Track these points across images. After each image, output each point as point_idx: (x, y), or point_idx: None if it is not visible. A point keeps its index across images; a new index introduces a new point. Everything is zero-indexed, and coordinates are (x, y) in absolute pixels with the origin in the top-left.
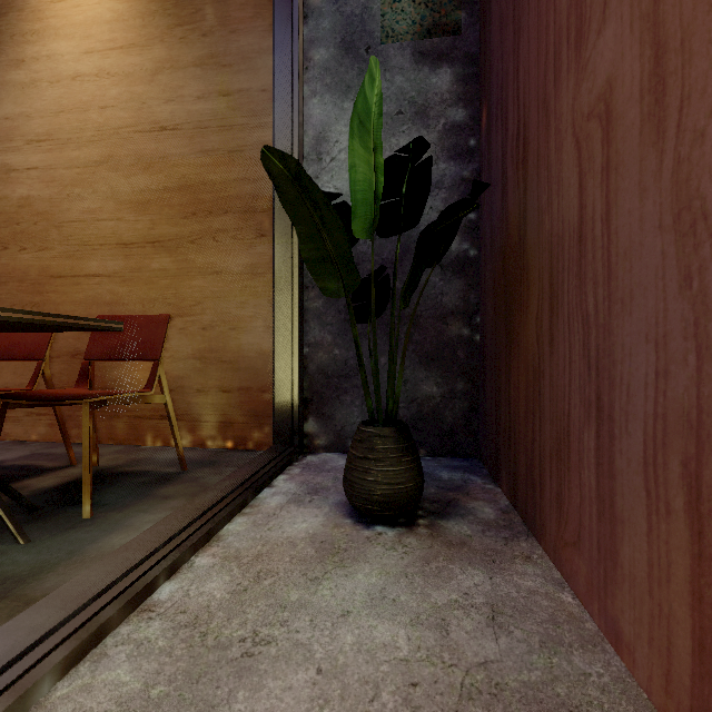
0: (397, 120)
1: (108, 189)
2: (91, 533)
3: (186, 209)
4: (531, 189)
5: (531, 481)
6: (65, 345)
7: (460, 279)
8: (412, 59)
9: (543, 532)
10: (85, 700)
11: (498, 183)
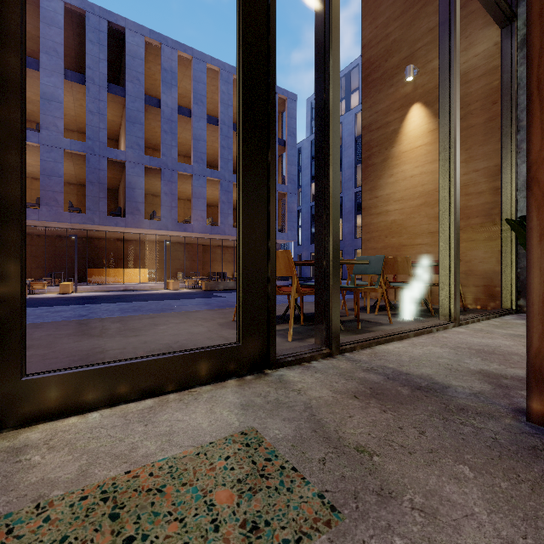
0: None
1: (424, 214)
2: None
3: None
4: None
5: None
6: None
7: None
8: None
9: None
10: (477, 325)
11: None
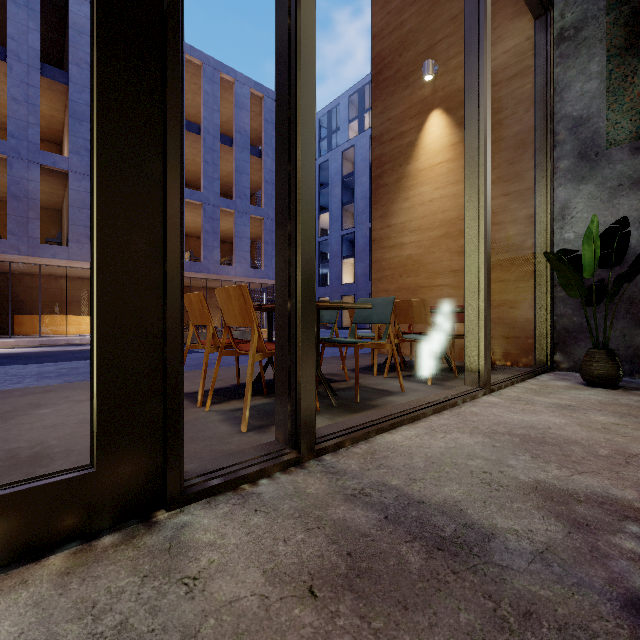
0: (618, 190)
1: (446, 247)
2: None
3: None
4: None
5: None
6: None
7: None
8: (629, 153)
9: None
10: (512, 390)
11: None
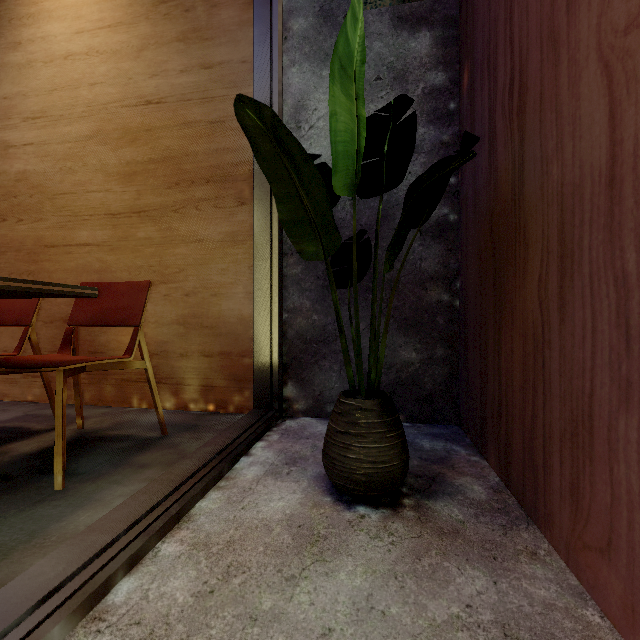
0: (376, 86)
1: (97, 162)
2: (59, 509)
3: (170, 180)
4: (530, 139)
5: (530, 461)
6: (57, 311)
7: (439, 244)
8: (390, 24)
9: (549, 523)
10: None
11: (484, 141)
